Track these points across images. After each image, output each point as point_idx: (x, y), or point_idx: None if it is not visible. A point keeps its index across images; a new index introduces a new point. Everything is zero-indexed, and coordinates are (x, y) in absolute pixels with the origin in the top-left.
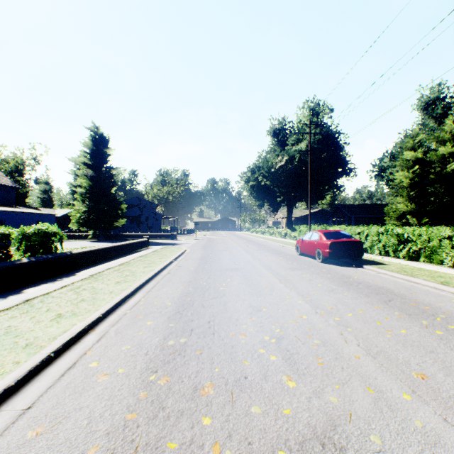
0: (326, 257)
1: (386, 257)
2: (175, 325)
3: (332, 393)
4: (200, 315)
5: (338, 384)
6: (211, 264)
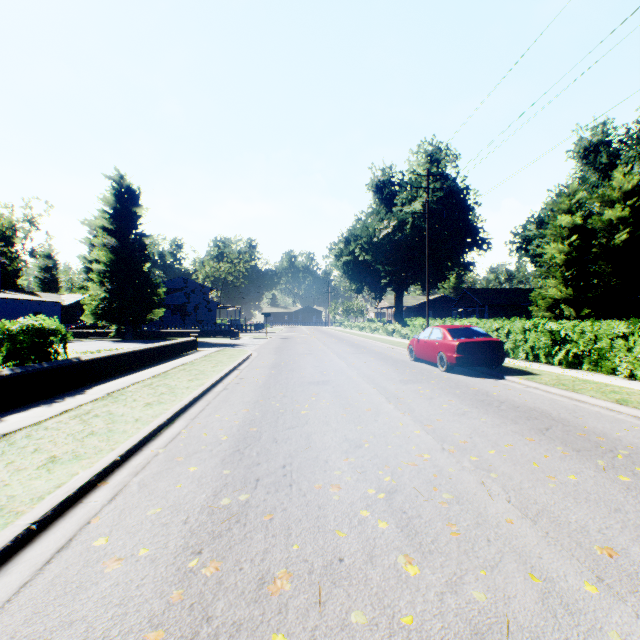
0: (452, 364)
1: (536, 363)
2: (232, 473)
3: (476, 584)
4: (270, 455)
5: (484, 568)
6: (287, 376)
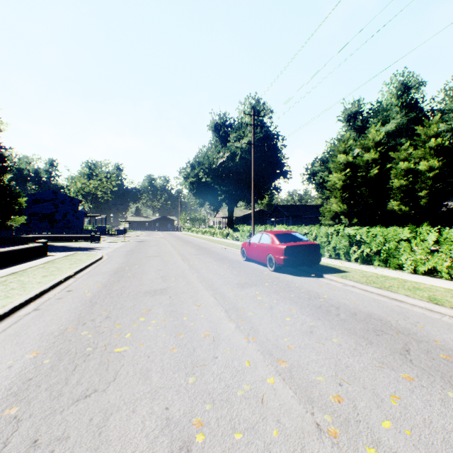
0: (281, 264)
1: (337, 260)
2: None
3: None
4: None
5: None
6: (125, 283)
